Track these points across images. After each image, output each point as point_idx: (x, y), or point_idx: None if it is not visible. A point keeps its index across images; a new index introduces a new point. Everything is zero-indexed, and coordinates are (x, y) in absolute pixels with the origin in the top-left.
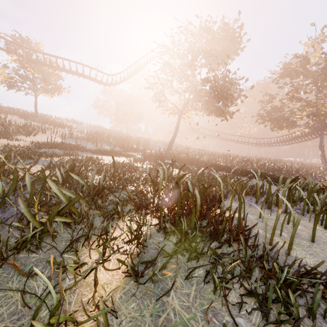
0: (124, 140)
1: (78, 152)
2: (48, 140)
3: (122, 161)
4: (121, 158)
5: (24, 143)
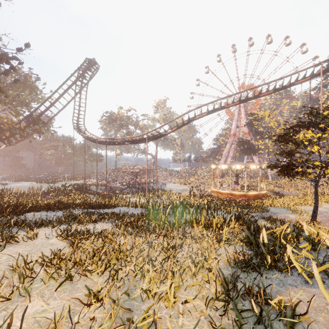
0: None
1: None
2: None
3: None
4: None
5: None
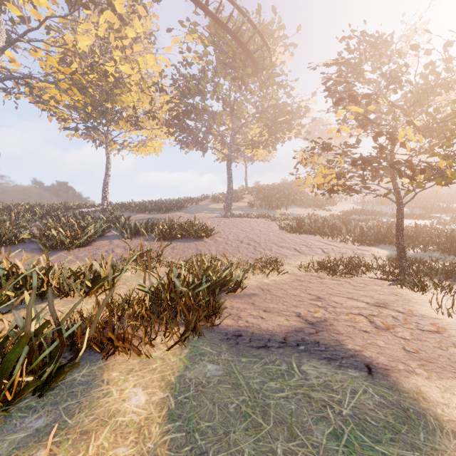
0: (428, 198)
1: (377, 217)
2: (347, 208)
3: (423, 224)
4: (422, 221)
5: (336, 213)
